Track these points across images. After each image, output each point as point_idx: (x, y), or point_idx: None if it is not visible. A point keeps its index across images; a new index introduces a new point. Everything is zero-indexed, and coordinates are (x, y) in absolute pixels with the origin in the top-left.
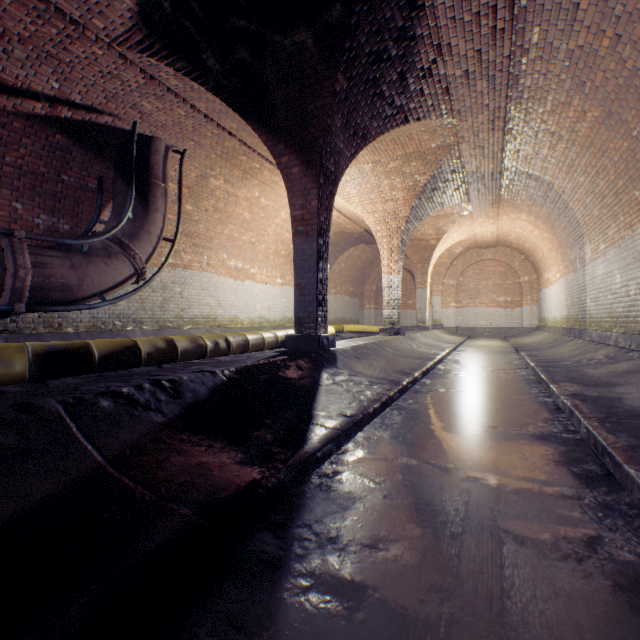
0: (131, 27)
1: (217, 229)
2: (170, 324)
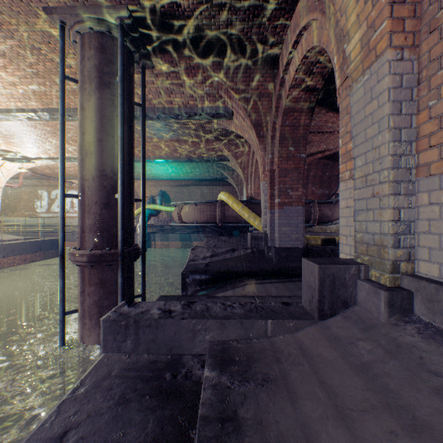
0: None
1: None
2: None
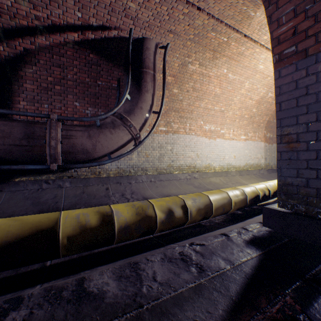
0: None
1: (195, 104)
2: (164, 170)
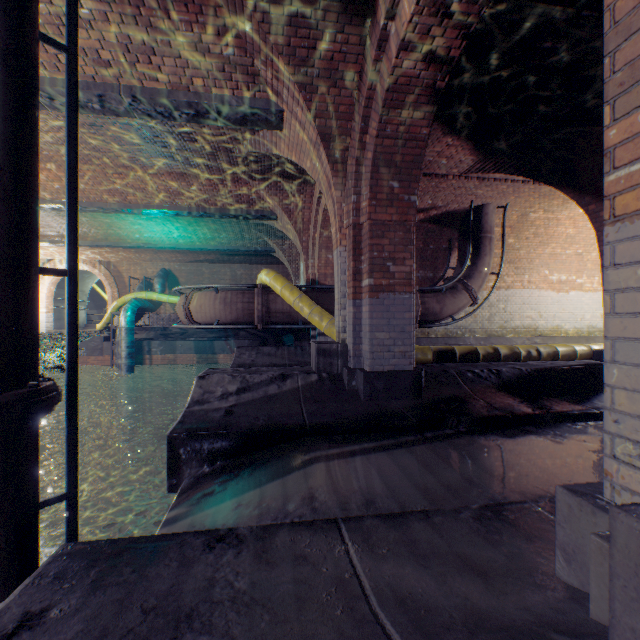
0: (471, 165)
1: (536, 251)
2: (494, 333)
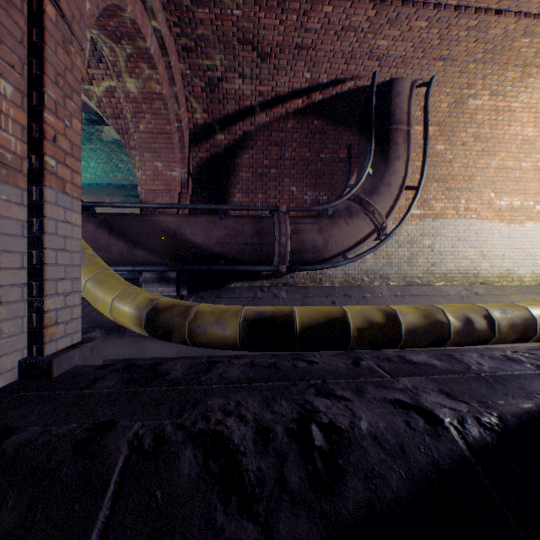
0: None
1: (478, 163)
2: (417, 280)
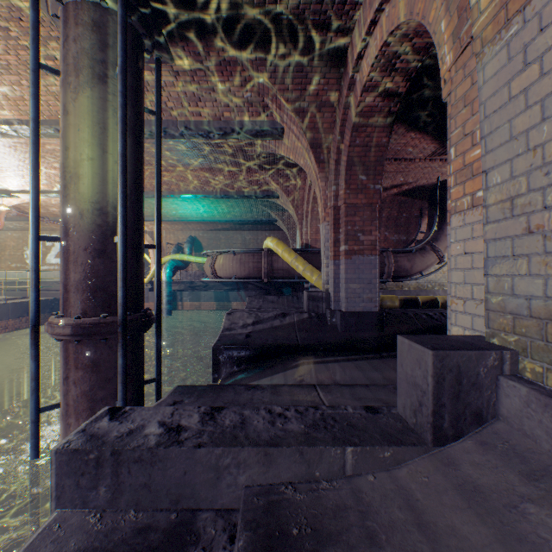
0: (434, 150)
1: None
2: None
